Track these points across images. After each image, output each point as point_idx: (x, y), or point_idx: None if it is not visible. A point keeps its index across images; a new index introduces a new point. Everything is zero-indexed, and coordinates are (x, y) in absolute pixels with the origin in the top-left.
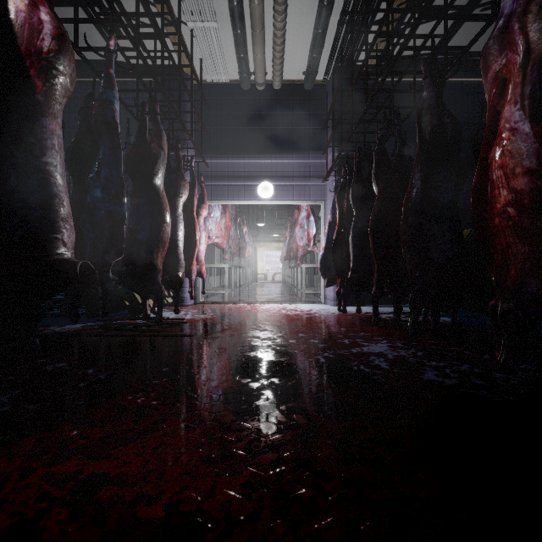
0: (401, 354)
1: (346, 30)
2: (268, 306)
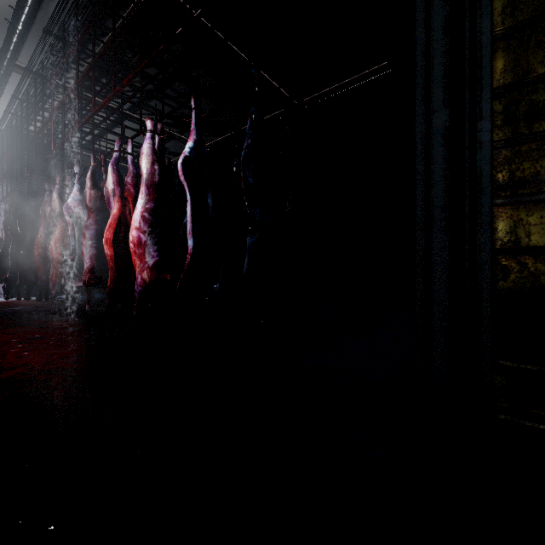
0: (25, 308)
1: (13, 116)
2: None
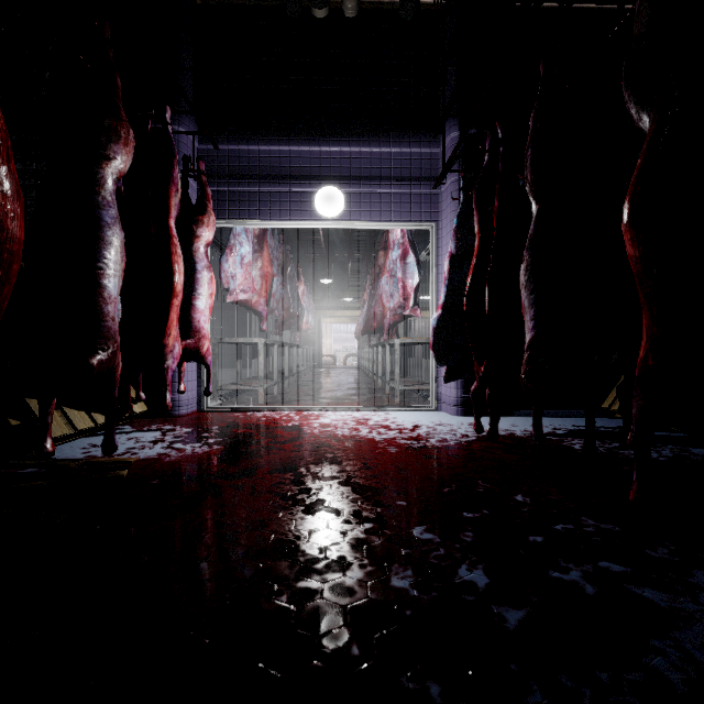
0: None
1: None
2: (333, 418)
